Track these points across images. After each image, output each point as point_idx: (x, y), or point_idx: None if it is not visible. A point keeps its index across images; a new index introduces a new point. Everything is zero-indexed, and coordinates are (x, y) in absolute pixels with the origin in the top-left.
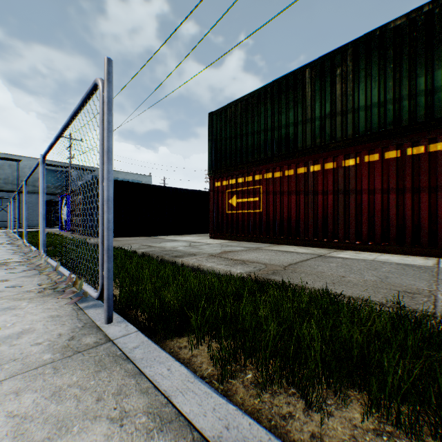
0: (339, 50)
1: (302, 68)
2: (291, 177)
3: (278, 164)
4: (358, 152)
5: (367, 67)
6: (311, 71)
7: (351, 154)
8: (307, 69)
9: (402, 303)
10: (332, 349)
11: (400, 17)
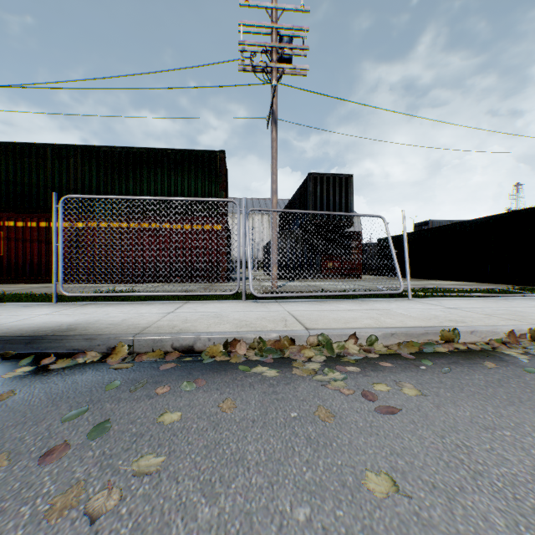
0: (73, 146)
1: (45, 145)
2: (36, 229)
3: (23, 215)
4: (86, 219)
5: (91, 166)
6: (52, 150)
7: (81, 219)
8: (49, 147)
9: (51, 293)
10: (0, 302)
11: (108, 146)
